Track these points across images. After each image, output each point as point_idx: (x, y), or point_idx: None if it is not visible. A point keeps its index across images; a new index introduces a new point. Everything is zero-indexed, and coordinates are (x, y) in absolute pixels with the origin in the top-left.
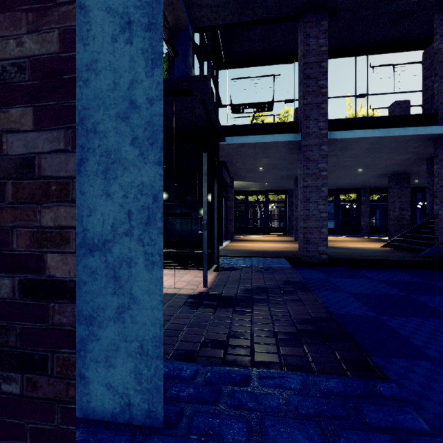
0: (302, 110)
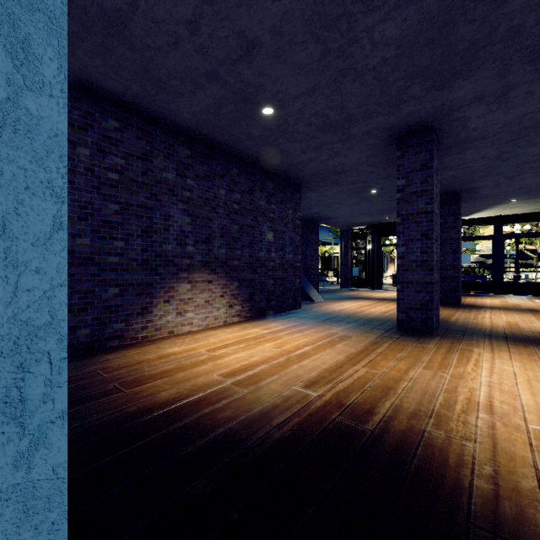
0: None
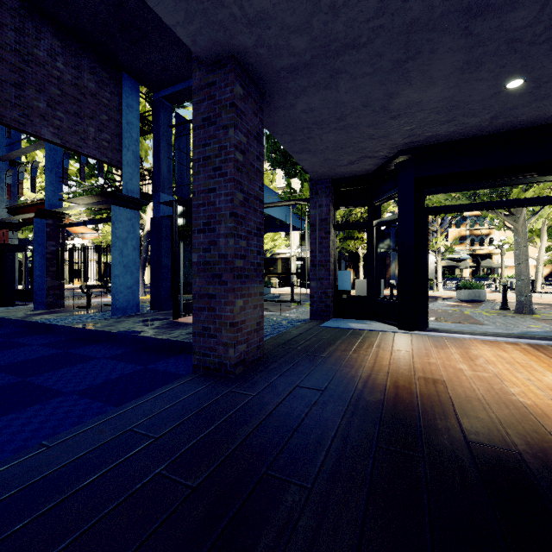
0: None
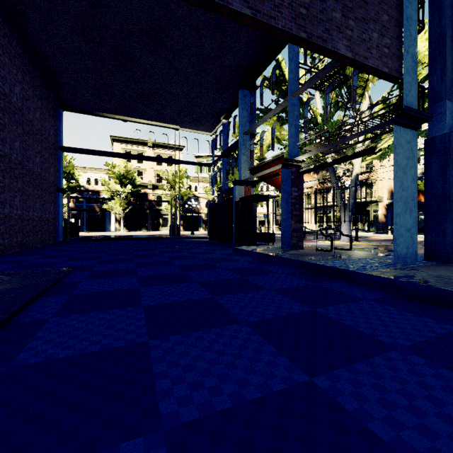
0: None
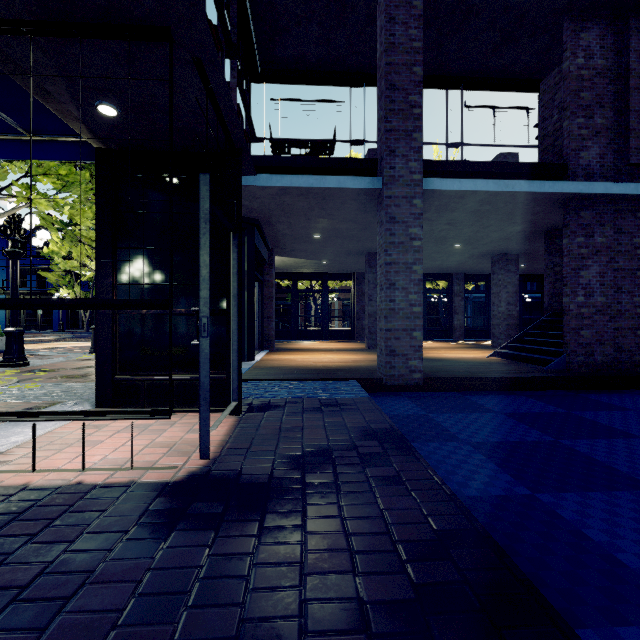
0: (384, 139)
